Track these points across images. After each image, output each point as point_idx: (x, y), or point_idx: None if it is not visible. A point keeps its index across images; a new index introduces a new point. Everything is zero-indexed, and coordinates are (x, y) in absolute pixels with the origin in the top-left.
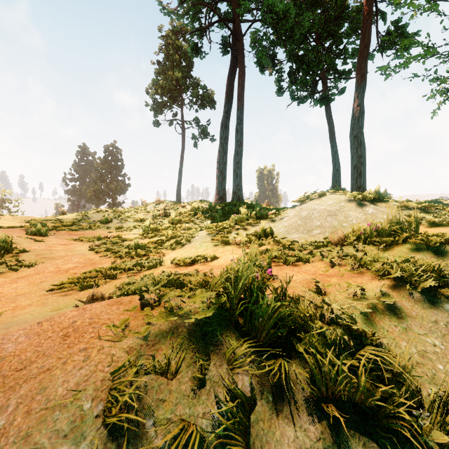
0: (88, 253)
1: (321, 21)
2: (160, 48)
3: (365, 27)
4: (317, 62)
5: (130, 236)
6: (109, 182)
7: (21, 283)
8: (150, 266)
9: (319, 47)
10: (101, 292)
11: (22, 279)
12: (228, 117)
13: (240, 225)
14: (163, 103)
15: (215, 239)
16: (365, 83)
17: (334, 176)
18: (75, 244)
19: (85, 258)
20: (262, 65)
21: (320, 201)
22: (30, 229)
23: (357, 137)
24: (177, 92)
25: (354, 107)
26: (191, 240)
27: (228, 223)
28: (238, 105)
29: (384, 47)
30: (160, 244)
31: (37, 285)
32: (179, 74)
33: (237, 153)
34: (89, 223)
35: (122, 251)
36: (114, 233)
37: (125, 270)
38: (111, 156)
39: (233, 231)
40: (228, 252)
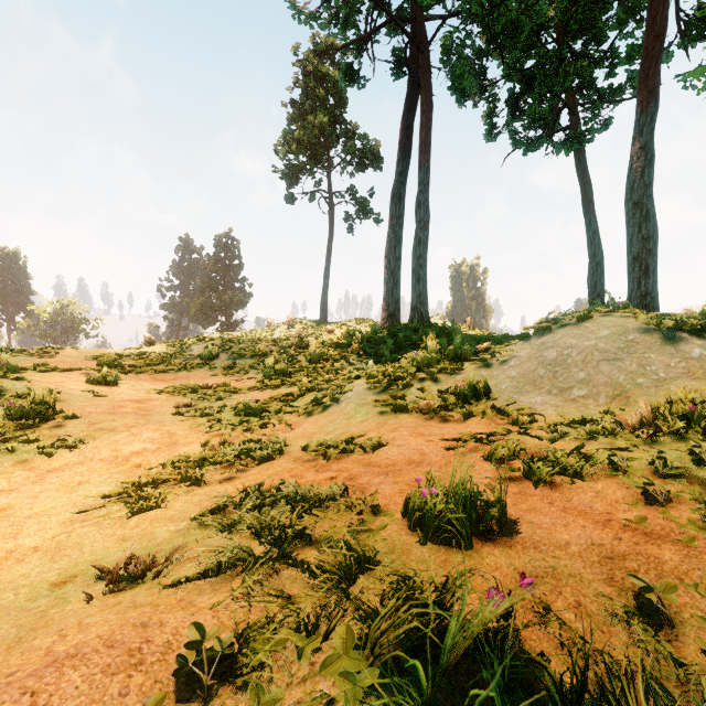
0: (169, 420)
1: (568, 4)
2: (295, 80)
3: (657, 2)
4: (561, 75)
5: (243, 382)
6: (222, 291)
7: (49, 485)
8: (264, 456)
9: (564, 50)
10: (141, 559)
11: (53, 474)
12: (403, 182)
13: (426, 373)
14: (300, 166)
15: (381, 400)
16: (657, 104)
17: (593, 275)
18: (155, 400)
19: (164, 431)
20: (460, 91)
21: (581, 330)
22: (92, 374)
23: (640, 205)
24: (322, 147)
25: (634, 150)
26: (339, 398)
27: (404, 368)
28: (421, 161)
29: (693, 36)
30: (288, 403)
31: (70, 492)
32: (325, 119)
33: (419, 242)
34: (185, 360)
35: (224, 417)
36: (220, 378)
37: (221, 463)
38: (225, 252)
39: (415, 383)
40: (405, 431)
